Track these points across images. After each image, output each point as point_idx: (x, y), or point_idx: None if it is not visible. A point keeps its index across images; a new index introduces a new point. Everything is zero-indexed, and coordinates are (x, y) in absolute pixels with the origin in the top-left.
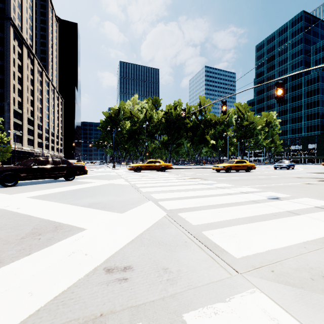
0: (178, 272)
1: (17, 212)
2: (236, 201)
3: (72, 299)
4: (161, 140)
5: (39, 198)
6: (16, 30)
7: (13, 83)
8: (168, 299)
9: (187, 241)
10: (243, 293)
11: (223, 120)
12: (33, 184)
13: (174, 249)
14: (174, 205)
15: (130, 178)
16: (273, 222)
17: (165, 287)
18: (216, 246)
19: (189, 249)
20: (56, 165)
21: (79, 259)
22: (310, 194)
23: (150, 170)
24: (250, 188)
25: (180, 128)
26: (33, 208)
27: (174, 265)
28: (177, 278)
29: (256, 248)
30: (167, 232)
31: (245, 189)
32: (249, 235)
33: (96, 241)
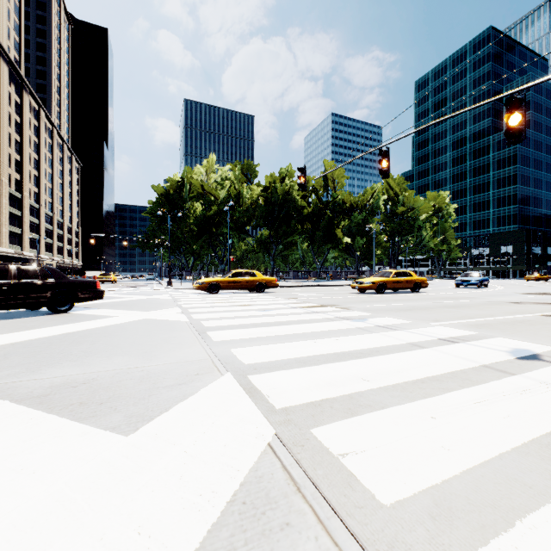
0: None
1: None
2: (449, 368)
3: None
4: (257, 237)
5: None
6: None
7: None
8: None
9: None
10: None
11: (364, 204)
12: None
13: None
14: (294, 388)
15: (195, 306)
16: None
17: None
18: None
19: None
20: (28, 279)
21: None
22: None
23: (237, 289)
24: (449, 328)
25: (291, 216)
26: None
27: None
28: None
29: None
30: None
31: (440, 330)
32: None
33: None
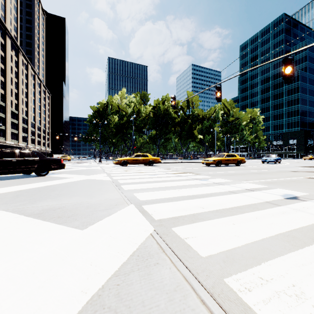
0: None
1: None
2: (247, 202)
3: None
4: (149, 135)
5: None
6: None
7: None
8: None
9: None
10: None
11: (210, 116)
12: None
13: None
14: (165, 211)
15: (114, 173)
16: None
17: None
18: None
19: None
20: (25, 157)
21: None
22: None
23: (137, 164)
24: (253, 184)
25: (168, 123)
26: None
27: None
28: None
29: None
30: (154, 279)
31: (247, 185)
32: None
33: None
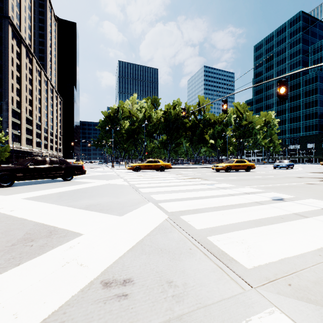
0: (185, 286)
1: (11, 215)
2: (240, 202)
3: (63, 322)
4: (160, 140)
5: (35, 199)
6: (14, 29)
7: (12, 82)
8: (175, 322)
9: (191, 248)
10: (261, 314)
11: (222, 120)
12: (29, 184)
13: (179, 257)
14: (175, 207)
15: (129, 178)
16: (281, 226)
17: (171, 306)
18: (224, 254)
19: (194, 257)
20: (54, 165)
21: (73, 271)
22: (314, 195)
23: (149, 170)
24: (252, 188)
25: (179, 127)
26: (27, 211)
27: (180, 277)
28: (183, 294)
29: (268, 257)
30: (169, 237)
31: (247, 189)
32: (258, 241)
33: (93, 249)
